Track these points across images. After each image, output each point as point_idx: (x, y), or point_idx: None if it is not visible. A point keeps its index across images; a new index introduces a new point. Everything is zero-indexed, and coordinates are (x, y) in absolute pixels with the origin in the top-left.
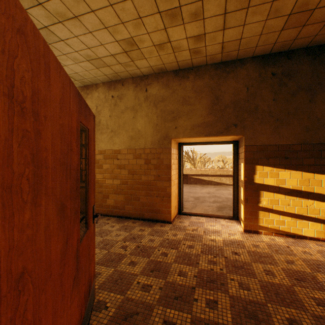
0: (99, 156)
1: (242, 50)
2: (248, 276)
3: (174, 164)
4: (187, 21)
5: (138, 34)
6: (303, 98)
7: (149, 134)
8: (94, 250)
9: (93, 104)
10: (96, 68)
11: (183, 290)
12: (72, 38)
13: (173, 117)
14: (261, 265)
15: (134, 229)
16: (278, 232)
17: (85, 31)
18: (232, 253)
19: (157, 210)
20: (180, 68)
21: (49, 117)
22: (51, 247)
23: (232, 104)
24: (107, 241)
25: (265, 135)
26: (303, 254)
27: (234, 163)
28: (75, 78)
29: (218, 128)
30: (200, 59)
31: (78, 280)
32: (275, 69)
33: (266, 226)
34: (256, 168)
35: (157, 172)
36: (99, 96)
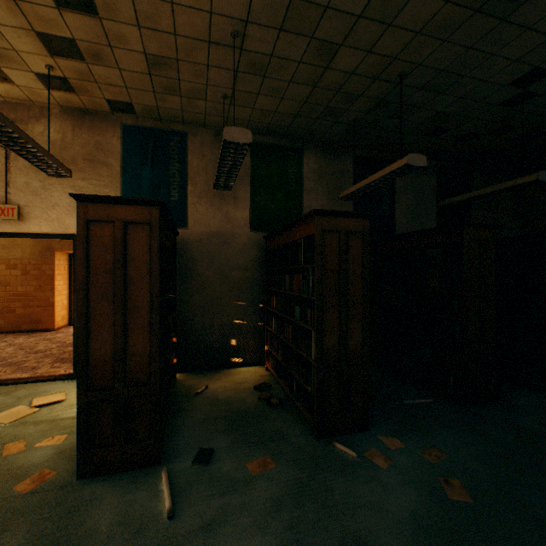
0: None
1: None
2: None
3: (61, 275)
4: None
5: None
6: None
7: (28, 245)
8: None
9: None
10: None
11: (44, 350)
12: None
13: None
14: None
15: (8, 338)
16: None
17: None
18: None
19: (39, 320)
20: None
21: None
22: None
23: None
24: None
25: None
26: None
27: None
28: None
29: None
30: None
31: None
32: None
33: None
34: None
35: (39, 283)
36: None
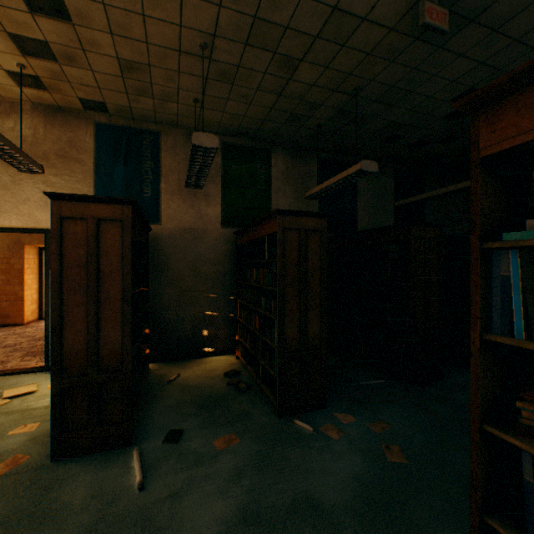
0: None
1: None
2: None
3: (31, 268)
4: None
5: None
6: None
7: None
8: None
9: None
10: None
11: (13, 344)
12: None
13: None
14: None
15: None
16: None
17: None
18: None
19: (7, 315)
20: None
21: None
22: None
23: None
24: None
25: None
26: None
27: None
28: None
29: None
30: None
31: None
32: None
33: None
34: None
35: (7, 277)
36: None
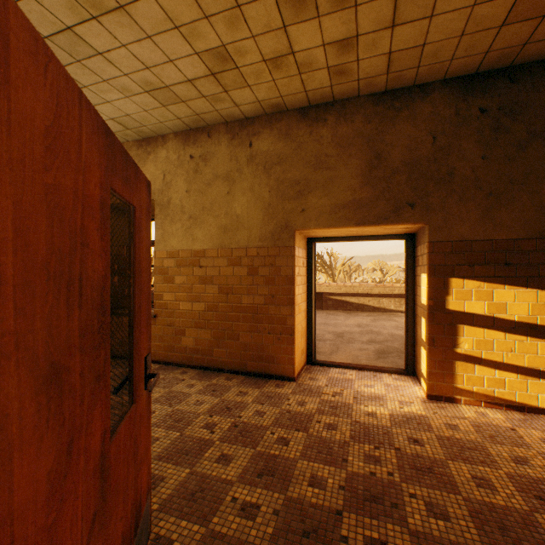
0: (168, 262)
1: (425, 66)
2: (443, 489)
3: (300, 275)
4: (324, 10)
5: (235, 38)
6: (539, 153)
7: (255, 223)
8: (149, 441)
9: (157, 171)
10: (162, 105)
11: (318, 516)
12: (118, 49)
13: (298, 191)
14: (466, 466)
15: (229, 392)
16: (491, 401)
17: (139, 34)
18: (408, 441)
19: (270, 357)
20: (310, 104)
21: (3, 161)
22: (11, 477)
23: (406, 167)
24: (180, 414)
25: (467, 222)
26: (544, 444)
27: (407, 274)
28: (127, 126)
29: (380, 211)
30: (347, 86)
31: (107, 515)
32: (486, 102)
33: (470, 388)
34: (451, 283)
35: (270, 289)
36: (169, 156)
